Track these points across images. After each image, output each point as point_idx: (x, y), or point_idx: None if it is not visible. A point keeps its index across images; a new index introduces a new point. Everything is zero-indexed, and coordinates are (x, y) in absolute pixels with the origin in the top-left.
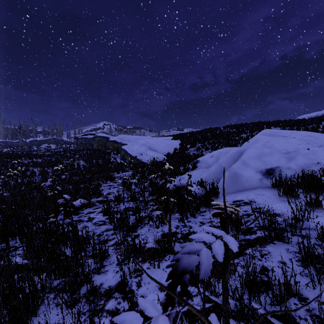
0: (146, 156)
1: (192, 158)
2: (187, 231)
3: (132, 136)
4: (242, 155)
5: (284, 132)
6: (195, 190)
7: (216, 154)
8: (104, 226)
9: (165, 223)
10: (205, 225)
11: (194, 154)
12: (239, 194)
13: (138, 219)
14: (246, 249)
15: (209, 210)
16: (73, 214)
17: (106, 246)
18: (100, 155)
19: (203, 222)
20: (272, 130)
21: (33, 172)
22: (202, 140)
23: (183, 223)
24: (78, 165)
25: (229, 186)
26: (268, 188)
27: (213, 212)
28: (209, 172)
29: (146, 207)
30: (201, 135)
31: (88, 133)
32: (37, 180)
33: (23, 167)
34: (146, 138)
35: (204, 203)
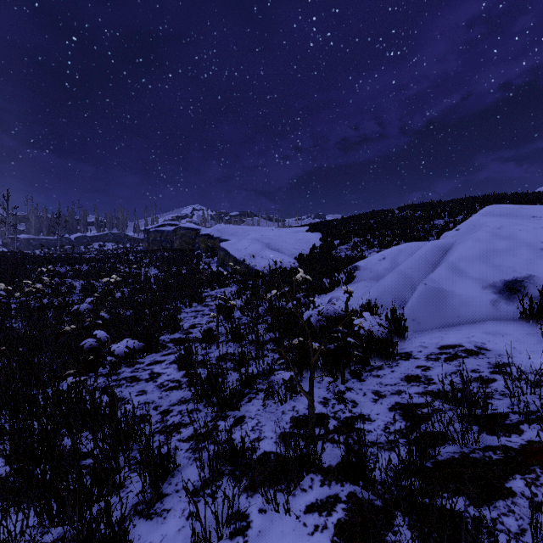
0: (262, 260)
1: (345, 263)
2: (348, 413)
3: (239, 226)
4: (447, 255)
5: (533, 209)
6: (371, 325)
7: (392, 255)
8: (177, 392)
9: (298, 392)
10: (385, 399)
11: (348, 256)
12: (450, 331)
13: (243, 382)
14: (507, 477)
15: (389, 366)
16: (124, 365)
17: (175, 439)
18: (184, 259)
19: (380, 392)
20: (505, 206)
21: (72, 287)
22: (362, 231)
23: (341, 400)
24: (146, 276)
25: (426, 314)
26: (512, 319)
27: (399, 369)
28: (382, 288)
29: (259, 354)
30: (358, 223)
31: (166, 224)
32: (76, 301)
33: (55, 279)
34: (261, 230)
35: (378, 350)
